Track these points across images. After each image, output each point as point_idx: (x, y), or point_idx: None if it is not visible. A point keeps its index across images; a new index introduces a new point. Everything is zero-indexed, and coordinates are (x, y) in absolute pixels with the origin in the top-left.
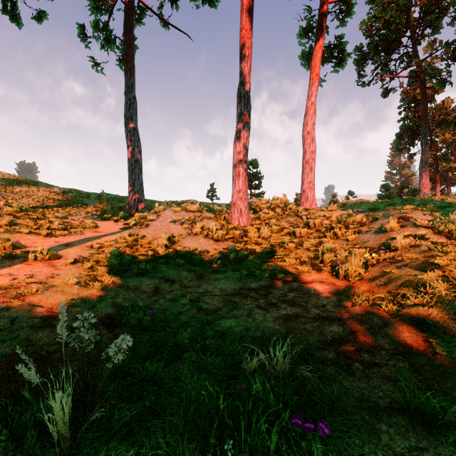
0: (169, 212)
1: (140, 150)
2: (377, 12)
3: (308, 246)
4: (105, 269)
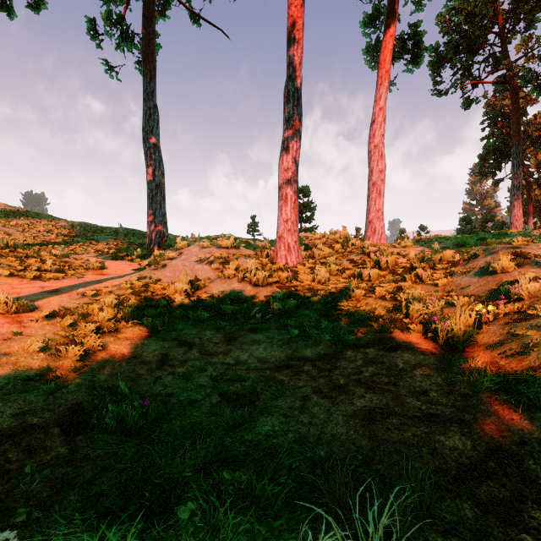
0: (195, 248)
1: (163, 172)
2: (458, 3)
3: (382, 293)
4: (91, 327)
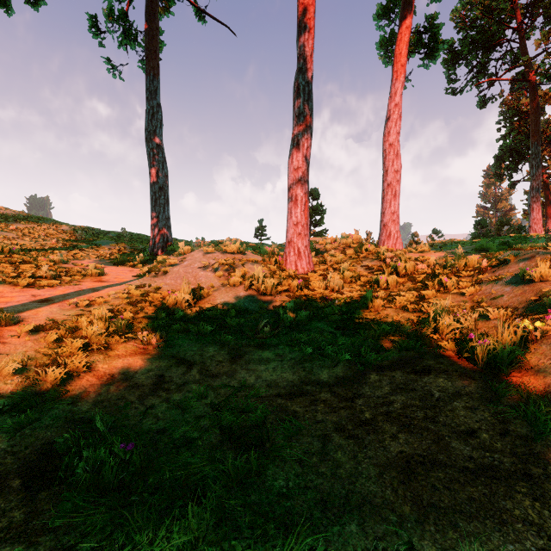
0: (198, 254)
1: (166, 174)
2: None
3: (403, 303)
4: (78, 344)
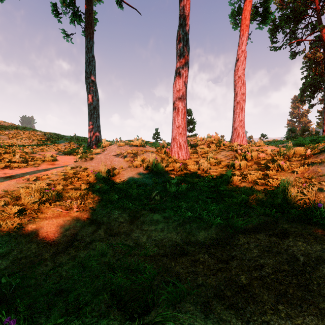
0: (114, 146)
1: (98, 99)
2: None
3: (253, 179)
4: (15, 209)
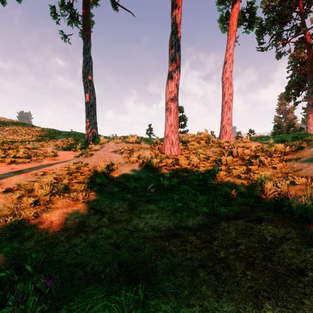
0: (112, 143)
1: (95, 97)
2: None
3: (237, 173)
4: (31, 200)
